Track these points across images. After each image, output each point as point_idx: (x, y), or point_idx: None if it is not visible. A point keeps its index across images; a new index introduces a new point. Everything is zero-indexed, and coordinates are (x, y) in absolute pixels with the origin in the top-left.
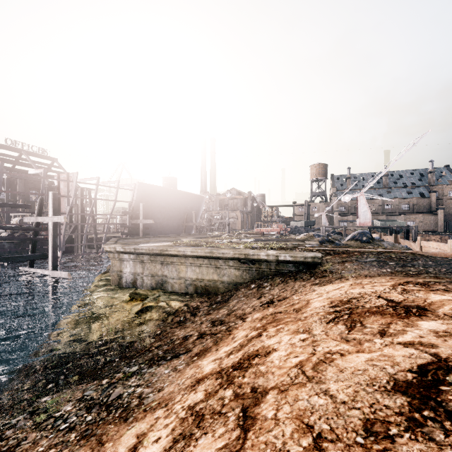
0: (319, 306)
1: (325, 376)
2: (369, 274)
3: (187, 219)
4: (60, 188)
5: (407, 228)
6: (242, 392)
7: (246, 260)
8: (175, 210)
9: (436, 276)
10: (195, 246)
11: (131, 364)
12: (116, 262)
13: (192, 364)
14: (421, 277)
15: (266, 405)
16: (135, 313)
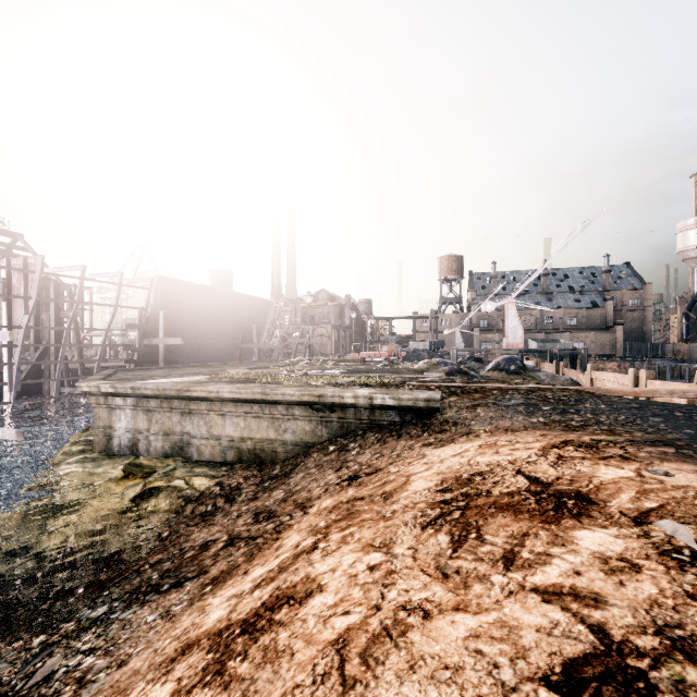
0: (422, 488)
1: (378, 682)
2: (512, 426)
3: (244, 338)
4: (11, 284)
5: (573, 352)
6: None
7: (322, 406)
8: (223, 323)
9: (610, 429)
10: (243, 381)
11: (98, 600)
12: (101, 411)
13: (198, 602)
14: (589, 432)
15: None
16: (130, 501)
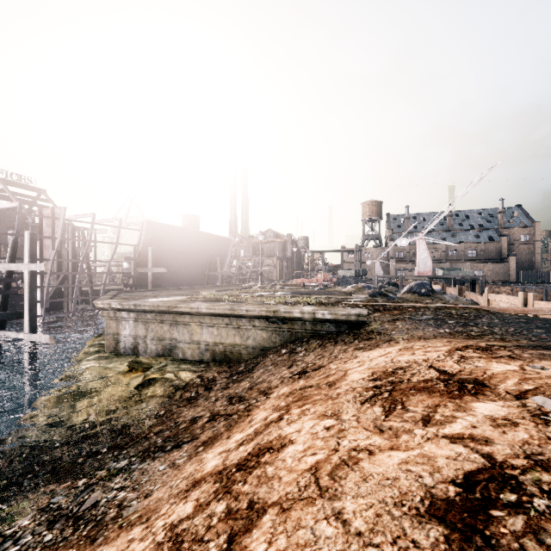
0: (357, 378)
1: (343, 488)
2: (424, 335)
3: (210, 268)
4: (42, 227)
5: (473, 278)
6: (236, 507)
7: (276, 319)
8: (195, 256)
9: (502, 338)
10: (214, 301)
11: (119, 456)
12: (111, 322)
13: (195, 457)
14: (485, 340)
15: (259, 533)
16: (134, 388)
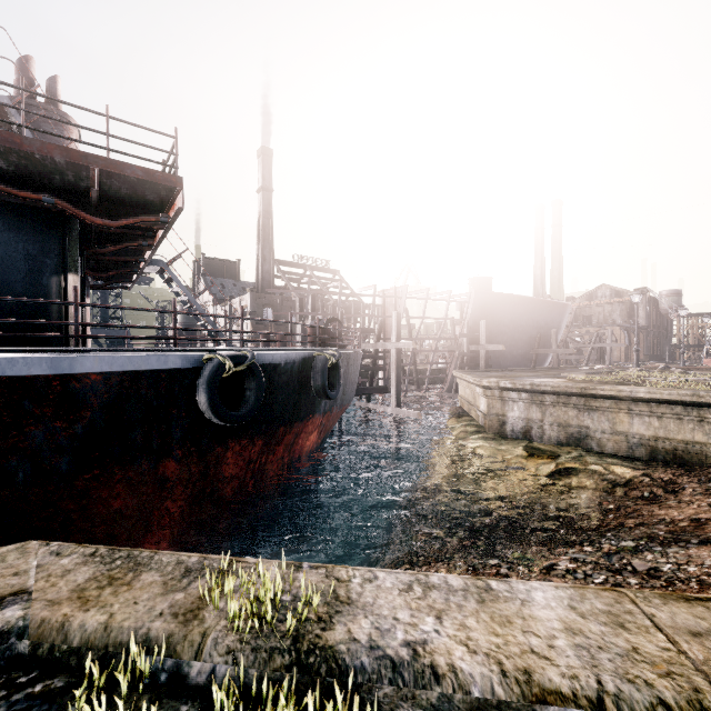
0: None
1: None
2: None
3: (538, 344)
4: (385, 307)
5: None
6: None
7: None
8: (522, 330)
9: None
10: (623, 384)
11: (608, 537)
12: (494, 402)
13: None
14: None
15: None
16: (548, 475)
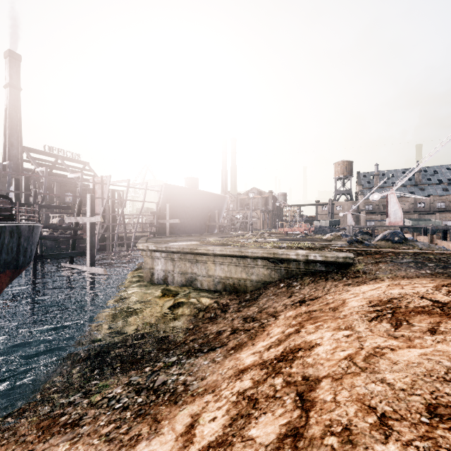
0: (357, 305)
1: (379, 368)
2: (407, 275)
3: (210, 219)
4: (95, 191)
5: (444, 228)
6: (293, 380)
7: (275, 260)
8: (199, 210)
9: None
10: (222, 245)
11: (169, 354)
12: (148, 260)
13: (230, 356)
14: None
15: (322, 391)
16: (168, 309)
